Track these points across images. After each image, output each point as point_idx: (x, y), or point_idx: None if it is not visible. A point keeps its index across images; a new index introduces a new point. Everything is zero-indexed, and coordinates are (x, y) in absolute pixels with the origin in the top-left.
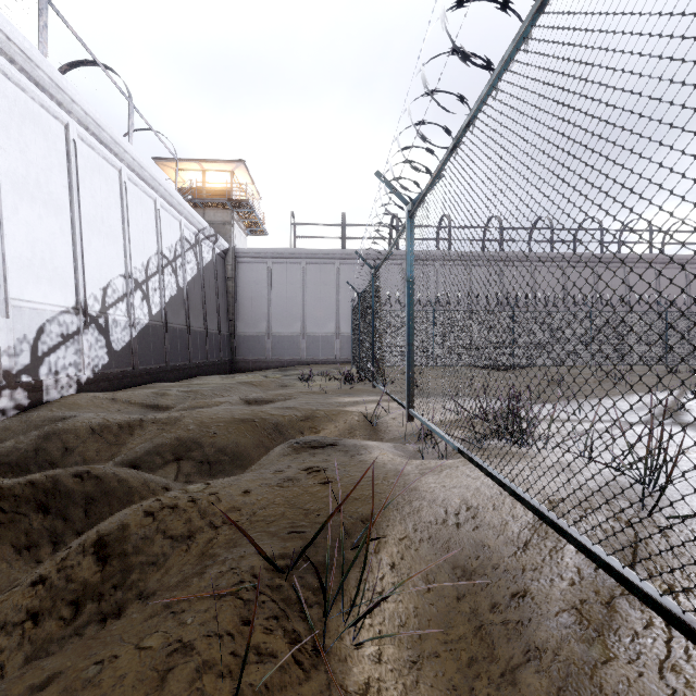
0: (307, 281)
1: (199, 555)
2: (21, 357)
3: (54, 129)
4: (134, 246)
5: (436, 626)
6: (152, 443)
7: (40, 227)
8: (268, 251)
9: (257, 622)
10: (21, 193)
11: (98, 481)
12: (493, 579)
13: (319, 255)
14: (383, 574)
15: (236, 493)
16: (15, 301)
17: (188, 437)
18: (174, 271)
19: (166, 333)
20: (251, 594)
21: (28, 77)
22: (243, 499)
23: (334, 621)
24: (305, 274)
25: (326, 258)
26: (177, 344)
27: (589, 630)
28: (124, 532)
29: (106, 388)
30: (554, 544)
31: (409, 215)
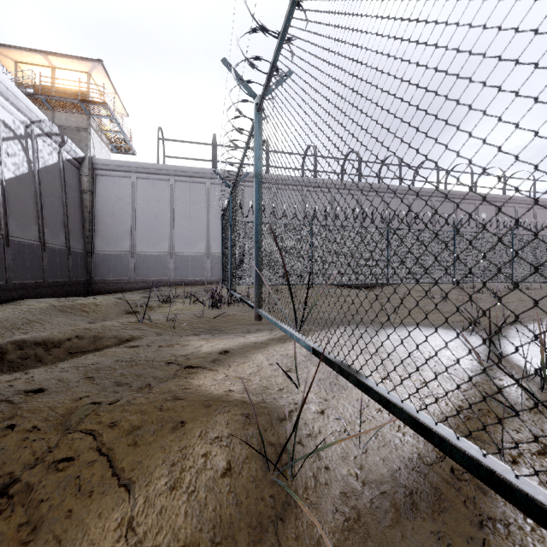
0: (175, 199)
1: None
2: None
3: None
4: None
5: None
6: None
7: None
8: (131, 165)
9: None
10: None
11: None
12: None
13: (188, 172)
14: None
15: None
16: None
17: None
18: None
19: None
20: None
21: None
22: None
23: None
24: (173, 192)
25: (196, 176)
26: None
27: None
28: None
29: None
30: None
31: None
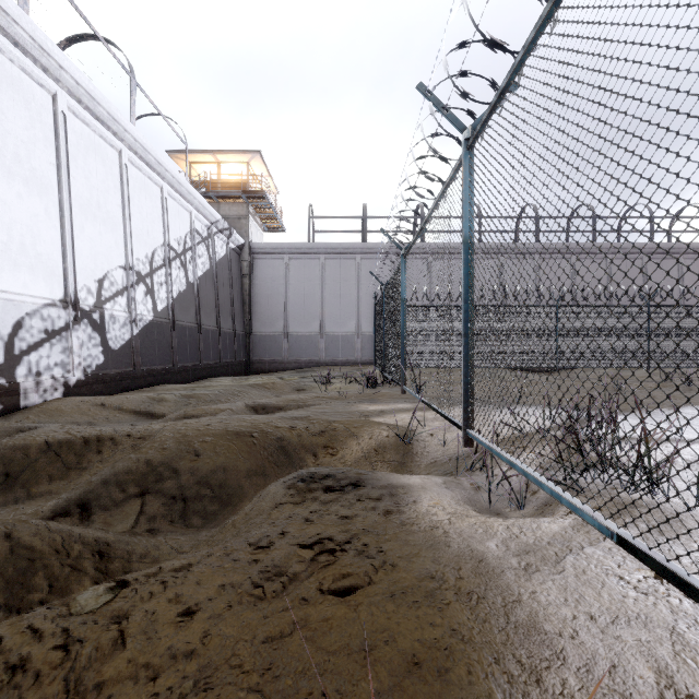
0: (326, 277)
1: None
2: None
3: (39, 99)
4: (136, 235)
5: None
6: (113, 469)
7: (20, 207)
8: (285, 246)
9: None
10: None
11: None
12: None
13: (338, 249)
14: None
15: (165, 618)
16: None
17: (161, 461)
18: (183, 265)
19: (174, 331)
20: None
21: (5, 35)
22: (170, 643)
23: None
24: (323, 270)
25: (346, 252)
26: (186, 343)
27: None
28: None
29: (100, 391)
30: None
31: (467, 145)
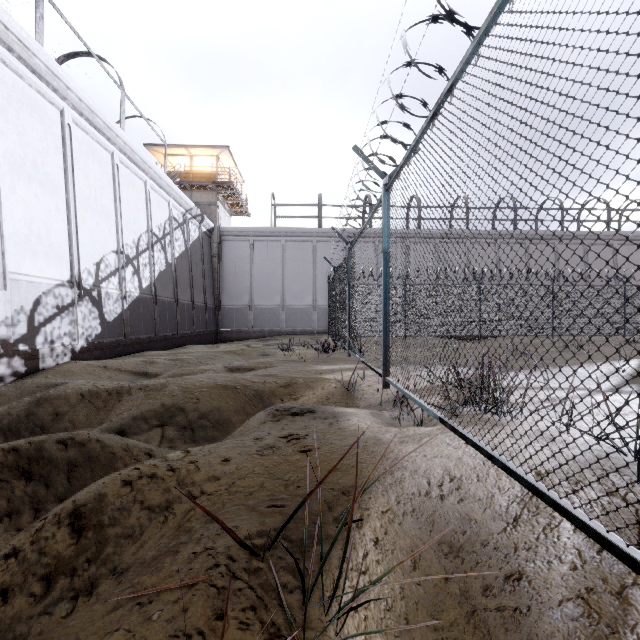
0: (286, 257)
1: (176, 527)
2: (18, 327)
3: (50, 114)
4: (125, 224)
5: (424, 610)
6: (138, 409)
7: (37, 206)
8: (250, 230)
9: (231, 615)
10: (18, 173)
11: (81, 447)
12: (482, 557)
13: (297, 233)
14: (366, 552)
15: (215, 461)
16: (13, 275)
17: (173, 403)
18: (163, 248)
19: (156, 305)
20: (226, 580)
21: (26, 65)
22: (222, 468)
23: (316, 608)
24: (284, 251)
25: (304, 236)
26: (166, 315)
27: (601, 625)
28: (101, 502)
29: (99, 357)
30: (547, 521)
31: (386, 188)
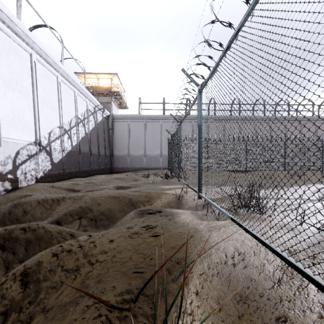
0: (146, 130)
1: (81, 282)
2: (7, 166)
3: (25, 56)
4: (64, 113)
5: None
6: (67, 209)
7: (17, 103)
8: (128, 116)
9: None
10: (8, 86)
11: (34, 232)
12: (260, 304)
13: (152, 117)
14: (191, 300)
15: (105, 242)
16: (5, 139)
17: (86, 206)
18: (83, 125)
19: (80, 154)
20: None
21: (12, 30)
22: (108, 246)
23: None
24: (145, 127)
25: (156, 119)
26: (85, 159)
27: None
28: (39, 266)
29: (50, 181)
30: (299, 283)
31: (199, 91)
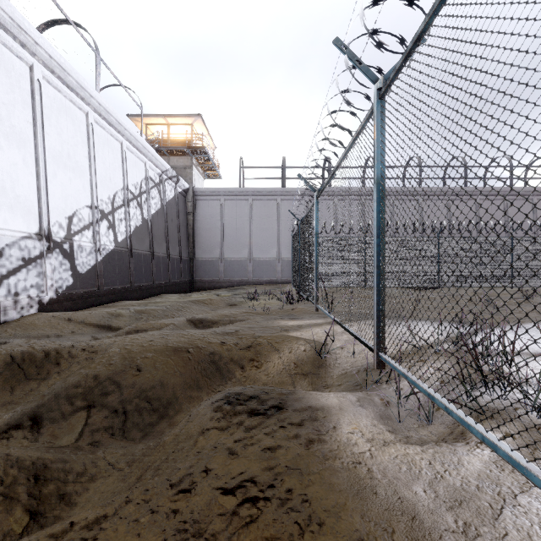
0: (253, 214)
1: None
2: None
3: (18, 69)
4: (100, 181)
5: None
6: (65, 383)
7: (1, 157)
8: (221, 190)
9: None
10: None
11: None
12: None
13: (263, 192)
14: None
15: None
16: None
17: (107, 376)
18: (139, 205)
19: (131, 258)
20: None
21: None
22: None
23: None
24: (251, 209)
25: (269, 195)
26: (142, 267)
27: None
28: None
29: (69, 307)
30: None
31: (380, 94)
